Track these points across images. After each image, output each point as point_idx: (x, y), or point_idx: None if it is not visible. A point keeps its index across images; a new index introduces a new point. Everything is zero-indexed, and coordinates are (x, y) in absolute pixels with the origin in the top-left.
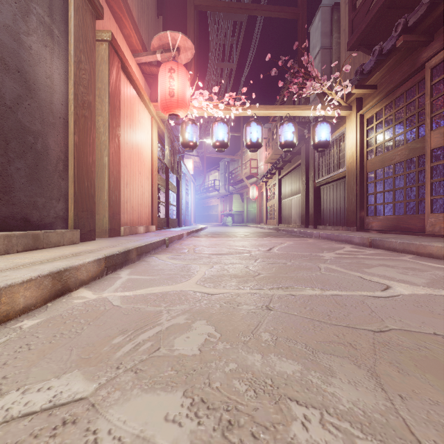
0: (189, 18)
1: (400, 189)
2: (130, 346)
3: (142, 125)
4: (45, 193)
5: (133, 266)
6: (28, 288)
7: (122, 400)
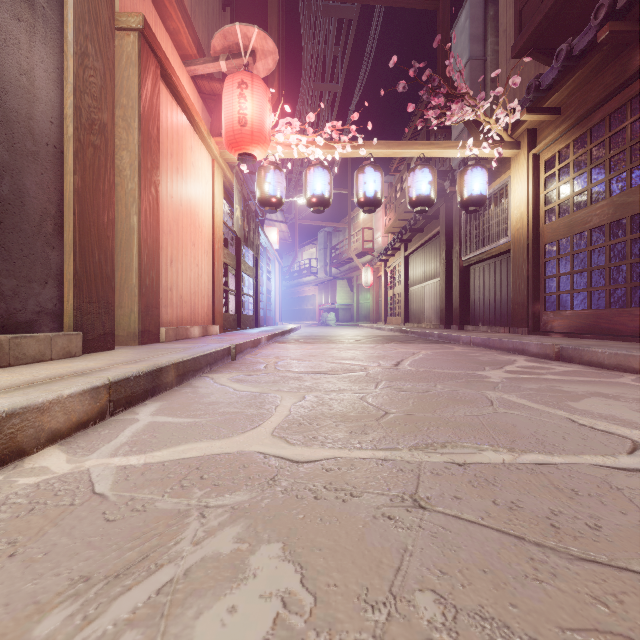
0: (271, 8)
1: (600, 269)
2: None
3: (197, 170)
4: (18, 270)
5: (168, 395)
6: None
7: None
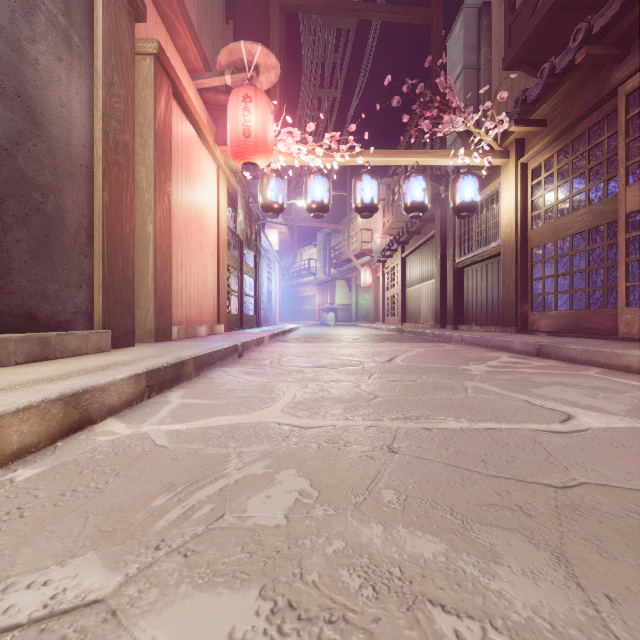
0: (273, 23)
1: (581, 272)
2: (178, 511)
3: (204, 178)
4: (59, 276)
5: (189, 384)
6: (25, 420)
7: (161, 604)
